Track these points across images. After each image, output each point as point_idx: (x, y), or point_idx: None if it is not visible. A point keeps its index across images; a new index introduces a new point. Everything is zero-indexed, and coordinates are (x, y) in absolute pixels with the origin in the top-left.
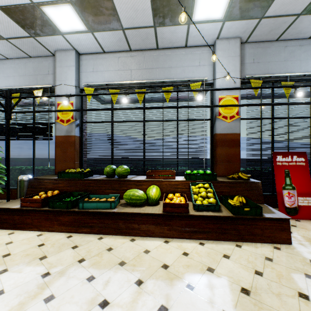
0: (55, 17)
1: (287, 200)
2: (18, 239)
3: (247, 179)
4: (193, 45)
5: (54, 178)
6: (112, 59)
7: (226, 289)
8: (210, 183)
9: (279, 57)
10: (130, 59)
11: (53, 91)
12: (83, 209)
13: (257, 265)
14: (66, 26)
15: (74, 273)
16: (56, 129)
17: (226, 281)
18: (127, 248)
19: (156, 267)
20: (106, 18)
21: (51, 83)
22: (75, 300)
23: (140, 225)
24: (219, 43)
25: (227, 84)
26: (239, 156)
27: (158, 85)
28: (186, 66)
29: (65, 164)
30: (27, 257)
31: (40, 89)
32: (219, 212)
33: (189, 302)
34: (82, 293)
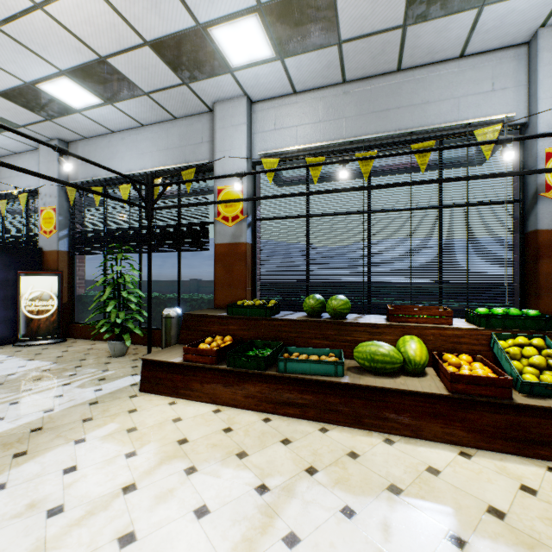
0: (227, 42)
1: None
2: (187, 414)
3: None
4: (478, 50)
5: (221, 315)
6: (309, 102)
7: None
8: (542, 337)
9: None
10: (342, 97)
11: (208, 170)
12: (286, 373)
13: None
14: (241, 57)
15: (310, 495)
16: (215, 234)
17: None
18: (386, 457)
19: (476, 511)
20: (313, 28)
21: (206, 157)
22: None
23: (400, 414)
24: (547, 35)
25: None
26: None
27: (399, 140)
28: (461, 96)
29: (230, 292)
30: (216, 449)
31: (190, 168)
32: None
33: None
34: (347, 541)
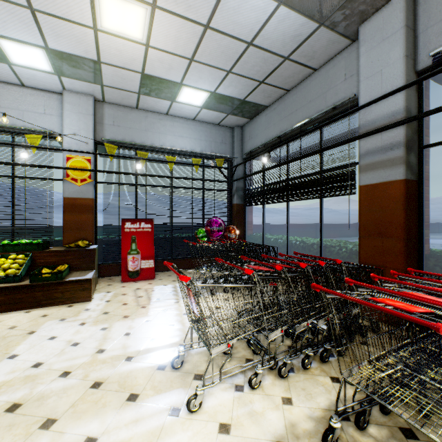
0: None
1: (132, 265)
2: None
3: (84, 246)
4: (34, 87)
5: None
6: None
7: None
8: (30, 254)
9: (140, 125)
10: None
11: None
12: None
13: (22, 322)
14: None
15: None
16: None
17: None
18: None
19: None
20: None
21: None
22: None
23: None
24: (68, 95)
25: (77, 143)
26: (92, 223)
27: None
28: (25, 111)
29: None
30: None
31: None
32: (18, 283)
33: None
34: None
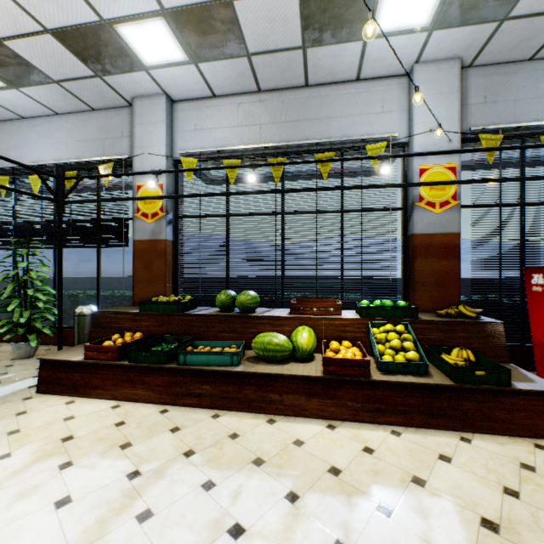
0: (137, 41)
1: None
2: (82, 412)
3: (475, 316)
4: (370, 76)
5: (134, 312)
6: (228, 107)
7: (453, 519)
8: (405, 324)
9: (535, 90)
10: (258, 105)
11: (129, 165)
12: (185, 365)
13: (506, 477)
14: (153, 56)
15: (179, 475)
16: (134, 230)
17: (451, 503)
18: (263, 435)
19: (319, 471)
20: (220, 38)
21: (127, 152)
22: (186, 521)
23: (284, 396)
24: (420, 70)
25: (434, 144)
26: (457, 275)
27: (308, 149)
28: (358, 115)
29: (149, 289)
30: (101, 443)
31: (108, 162)
32: (427, 377)
33: (386, 537)
34: (197, 510)
